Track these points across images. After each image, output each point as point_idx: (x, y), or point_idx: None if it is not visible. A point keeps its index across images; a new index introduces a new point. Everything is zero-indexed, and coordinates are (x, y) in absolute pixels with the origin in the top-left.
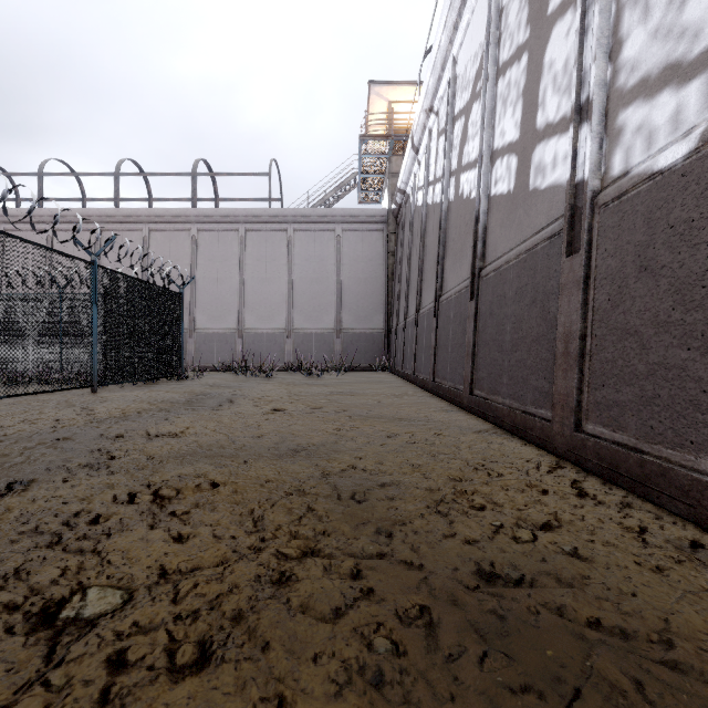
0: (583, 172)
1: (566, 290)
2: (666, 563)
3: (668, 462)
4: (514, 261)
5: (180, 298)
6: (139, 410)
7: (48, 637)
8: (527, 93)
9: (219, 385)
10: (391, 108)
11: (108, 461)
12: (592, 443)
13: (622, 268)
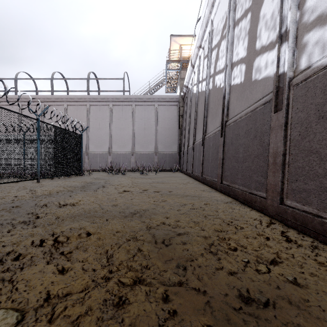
0: (283, 68)
1: (274, 130)
2: None
3: None
4: (244, 117)
5: (81, 136)
6: (58, 191)
7: None
8: (250, 32)
9: (99, 178)
10: (181, 48)
11: (35, 220)
12: (290, 211)
13: (307, 117)
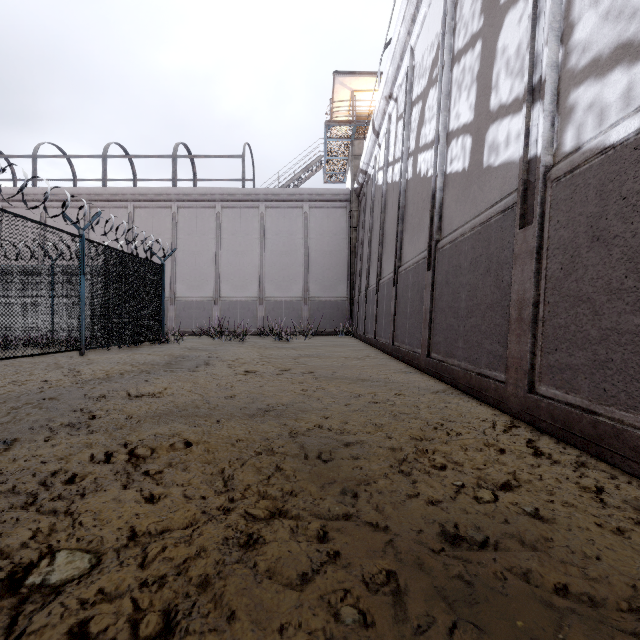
0: (536, 148)
1: (520, 260)
2: (626, 525)
3: (621, 424)
4: (469, 234)
5: (162, 268)
6: (122, 372)
7: (11, 606)
8: (481, 77)
9: (197, 348)
10: (353, 97)
11: (89, 421)
12: (545, 404)
13: (574, 238)
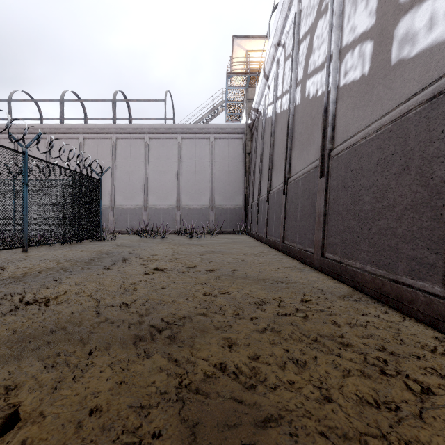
0: None
1: None
2: None
3: None
4: (374, 134)
5: (99, 182)
6: (42, 270)
7: None
8: None
9: (124, 245)
10: (247, 55)
11: None
12: None
13: None
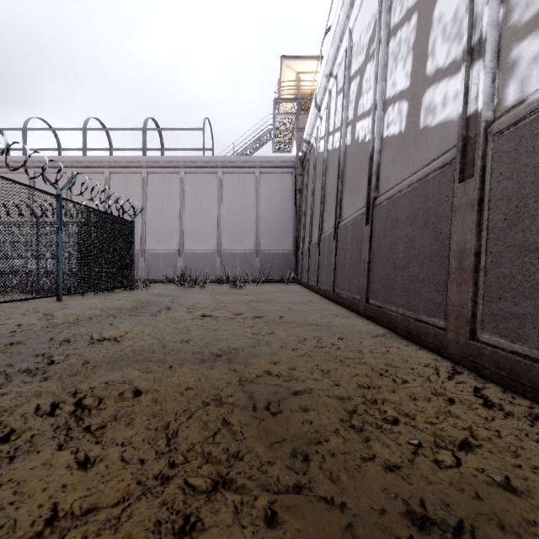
0: (475, 105)
1: (460, 212)
2: None
3: None
4: (406, 190)
5: (132, 225)
6: (91, 316)
7: None
8: (417, 47)
9: (162, 294)
10: (298, 78)
11: (47, 367)
12: (489, 351)
13: (519, 189)
